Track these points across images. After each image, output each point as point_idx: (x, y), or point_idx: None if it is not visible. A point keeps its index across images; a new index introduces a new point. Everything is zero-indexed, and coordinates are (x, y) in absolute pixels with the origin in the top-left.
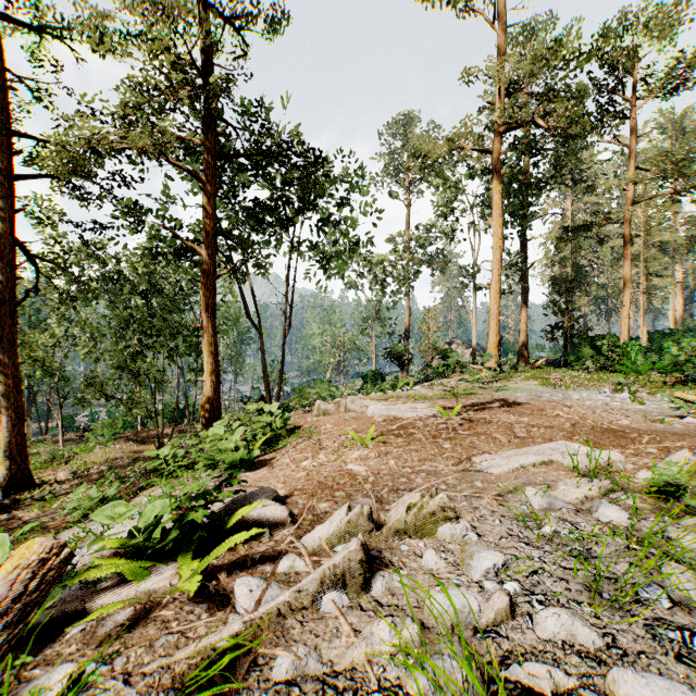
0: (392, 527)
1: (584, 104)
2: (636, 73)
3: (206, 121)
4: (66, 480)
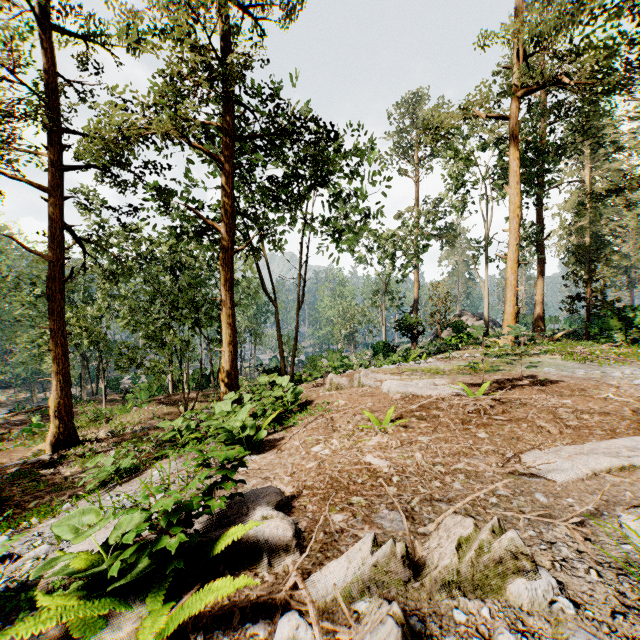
0: (437, 578)
1: (619, 55)
2: None
3: (224, 104)
4: (105, 438)
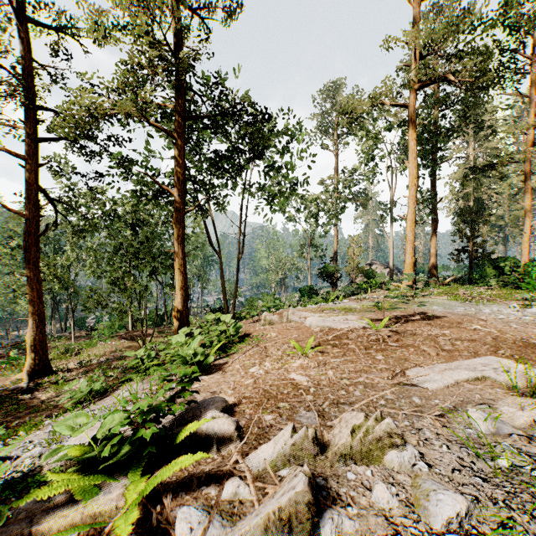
0: (337, 452)
1: (491, 60)
2: (535, 33)
3: (177, 90)
4: (75, 368)
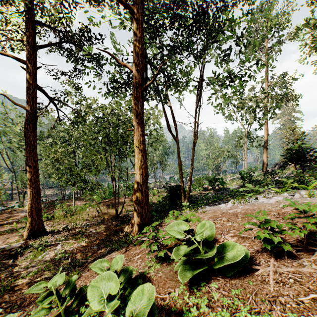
0: None
1: None
2: None
3: None
4: (62, 231)
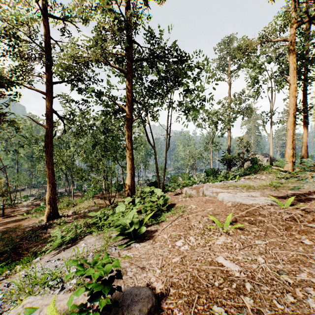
0: None
1: None
2: None
3: (127, 43)
4: (71, 215)
